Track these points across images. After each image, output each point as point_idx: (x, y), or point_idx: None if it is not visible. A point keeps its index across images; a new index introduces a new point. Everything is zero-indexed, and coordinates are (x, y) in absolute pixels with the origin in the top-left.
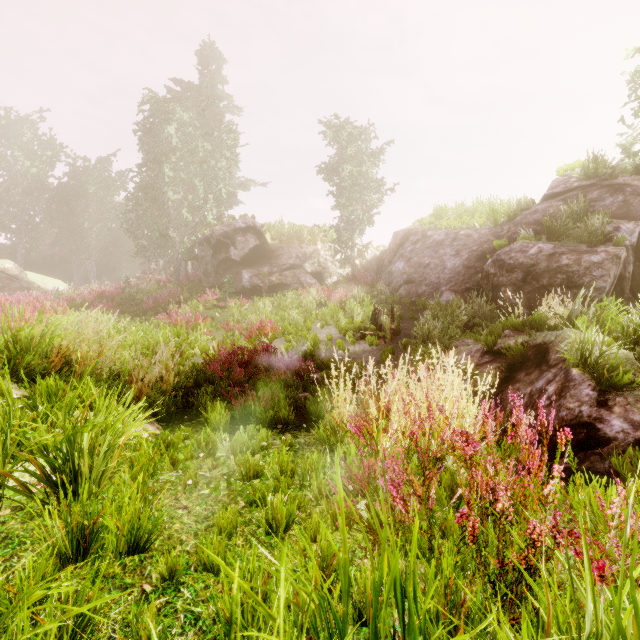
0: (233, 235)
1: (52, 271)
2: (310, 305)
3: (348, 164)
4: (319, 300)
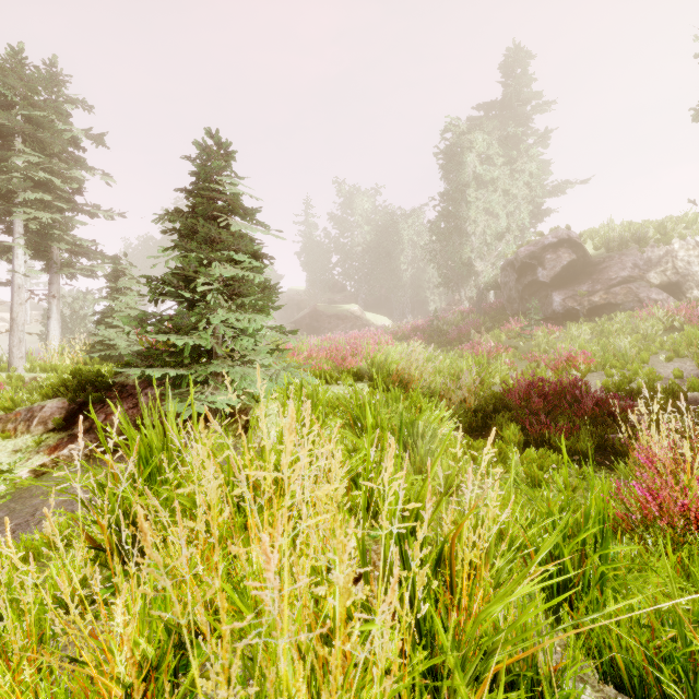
0: (541, 254)
1: (380, 310)
2: (652, 330)
3: None
4: (670, 322)
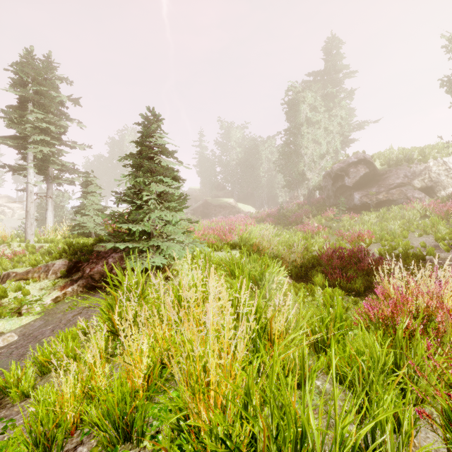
0: (347, 168)
1: (247, 201)
2: (412, 217)
3: None
4: (424, 212)
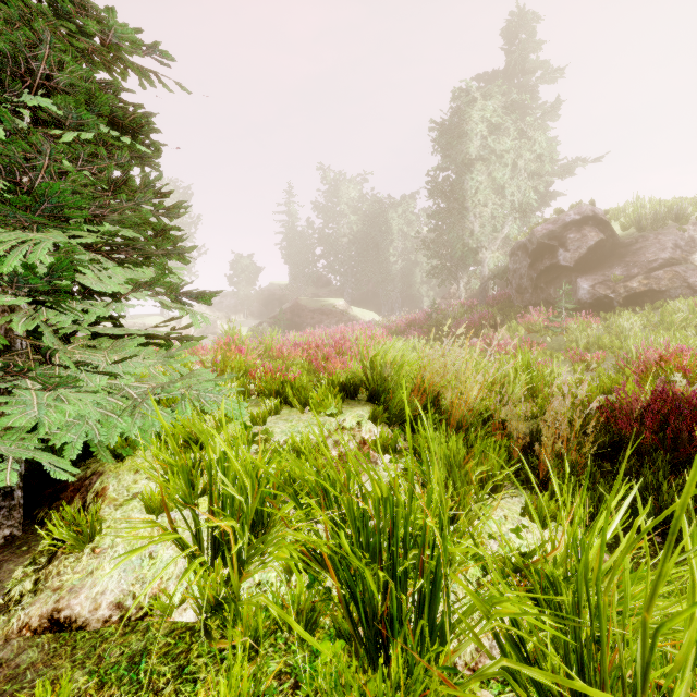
0: (561, 233)
1: (367, 305)
2: None
3: None
4: None
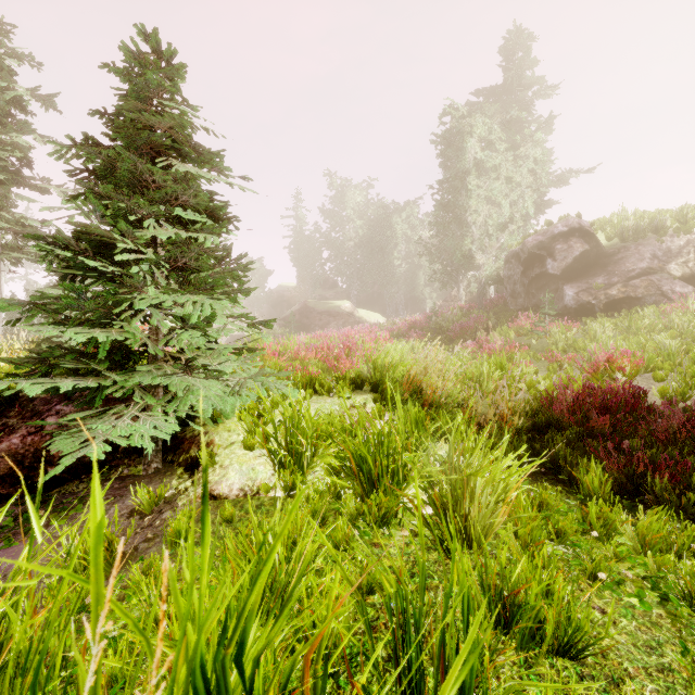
0: (550, 244)
1: (372, 306)
2: (688, 326)
3: None
4: None
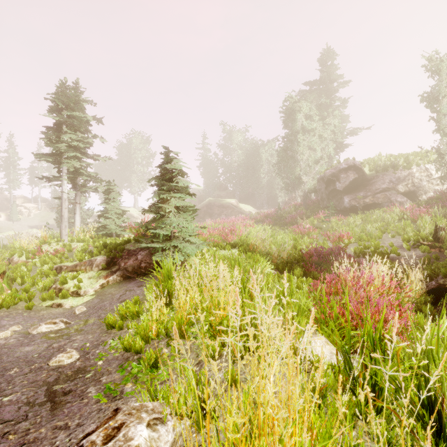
0: (338, 174)
1: (248, 201)
2: (391, 220)
3: (444, 96)
4: (402, 215)
